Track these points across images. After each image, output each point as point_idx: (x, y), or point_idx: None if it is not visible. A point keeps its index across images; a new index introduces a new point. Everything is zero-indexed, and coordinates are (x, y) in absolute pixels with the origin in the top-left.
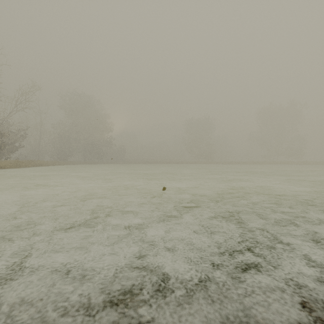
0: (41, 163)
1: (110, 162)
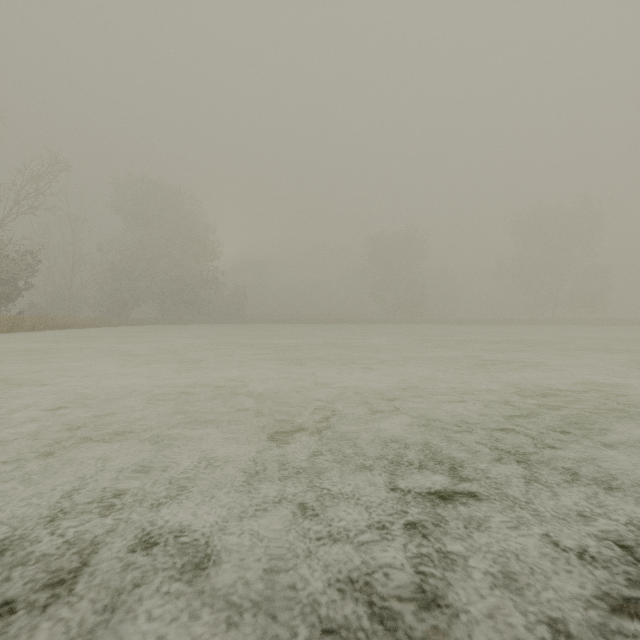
0: (68, 322)
1: (216, 320)
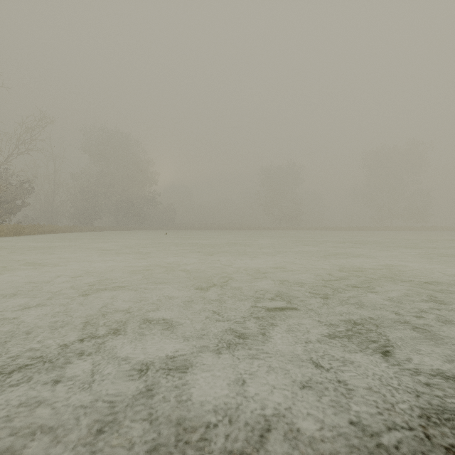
0: (53, 229)
1: (154, 227)
